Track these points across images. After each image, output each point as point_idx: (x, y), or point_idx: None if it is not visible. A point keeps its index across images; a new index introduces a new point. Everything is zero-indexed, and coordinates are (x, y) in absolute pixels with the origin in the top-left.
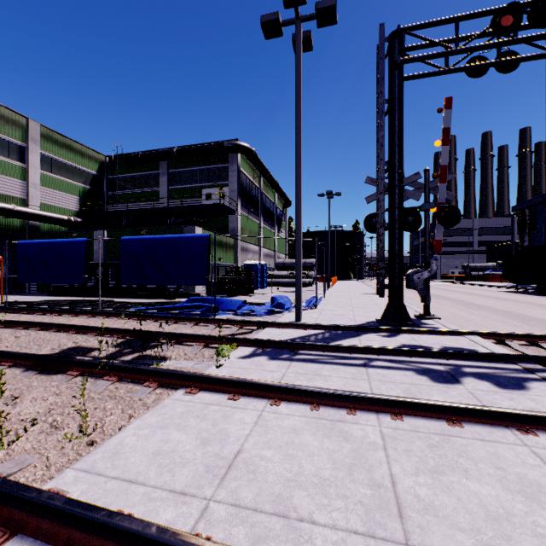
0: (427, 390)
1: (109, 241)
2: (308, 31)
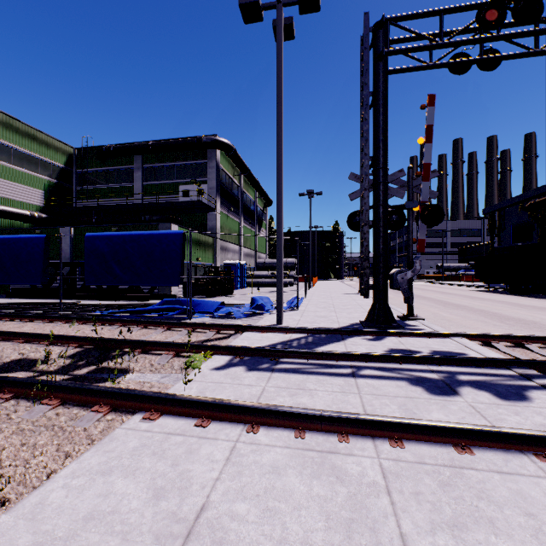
0: (425, 404)
1: (77, 238)
2: (290, 18)
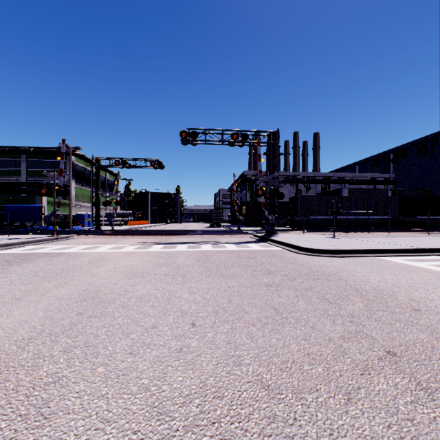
0: None
1: None
2: (75, 149)
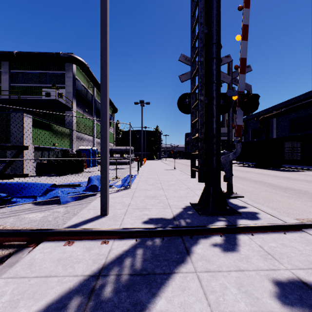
0: None
1: None
2: None
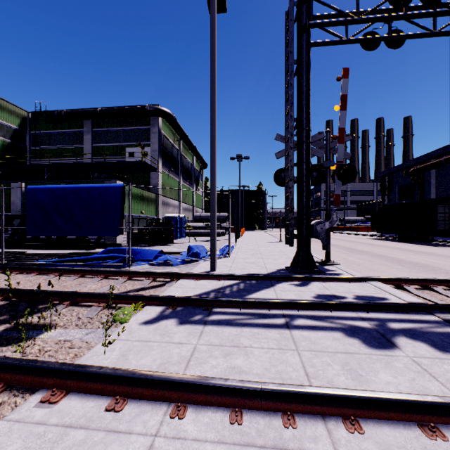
0: (368, 362)
1: None
2: None
